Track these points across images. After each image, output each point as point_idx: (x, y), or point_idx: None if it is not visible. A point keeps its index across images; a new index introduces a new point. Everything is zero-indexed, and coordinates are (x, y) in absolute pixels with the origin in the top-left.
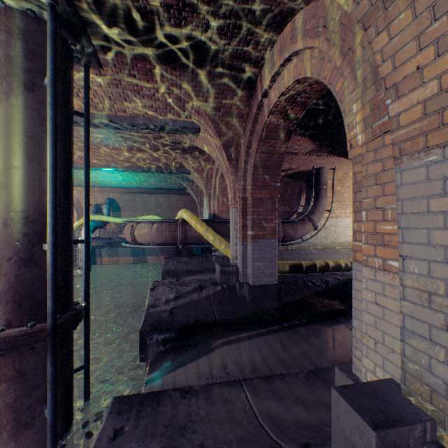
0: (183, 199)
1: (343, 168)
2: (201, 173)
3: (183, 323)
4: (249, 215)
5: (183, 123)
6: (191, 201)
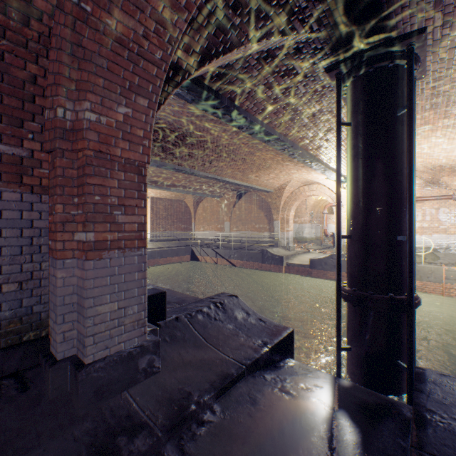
0: None
1: None
2: None
3: (419, 401)
4: None
5: None
6: None
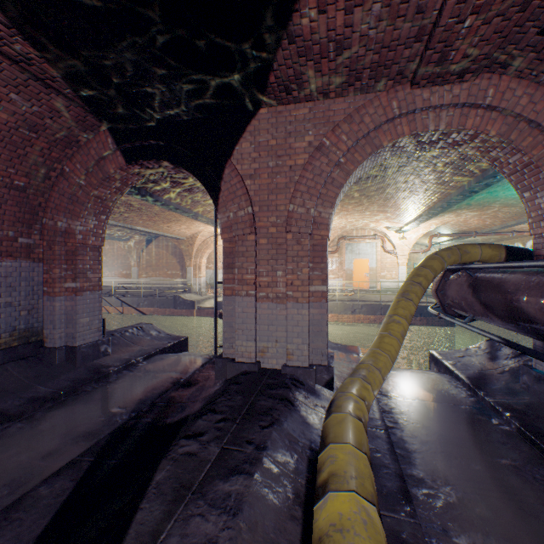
0: None
1: None
2: None
3: None
4: None
5: None
6: None
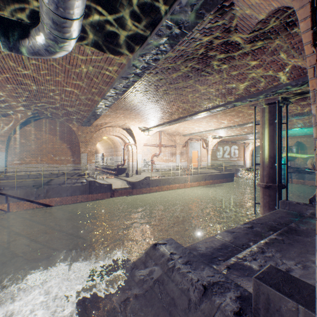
0: None
1: None
2: None
3: None
4: None
5: None
6: None
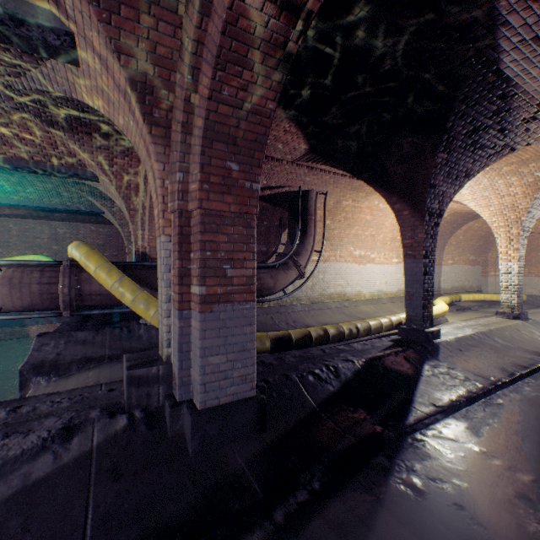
0: (104, 232)
1: (336, 194)
2: (117, 180)
3: None
4: (195, 251)
5: (13, 3)
6: (118, 234)
